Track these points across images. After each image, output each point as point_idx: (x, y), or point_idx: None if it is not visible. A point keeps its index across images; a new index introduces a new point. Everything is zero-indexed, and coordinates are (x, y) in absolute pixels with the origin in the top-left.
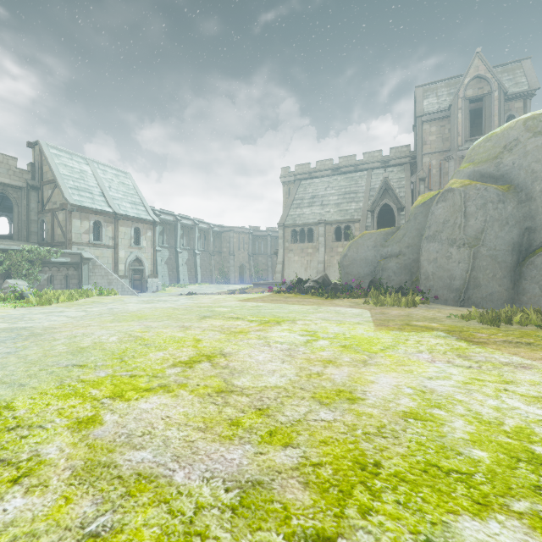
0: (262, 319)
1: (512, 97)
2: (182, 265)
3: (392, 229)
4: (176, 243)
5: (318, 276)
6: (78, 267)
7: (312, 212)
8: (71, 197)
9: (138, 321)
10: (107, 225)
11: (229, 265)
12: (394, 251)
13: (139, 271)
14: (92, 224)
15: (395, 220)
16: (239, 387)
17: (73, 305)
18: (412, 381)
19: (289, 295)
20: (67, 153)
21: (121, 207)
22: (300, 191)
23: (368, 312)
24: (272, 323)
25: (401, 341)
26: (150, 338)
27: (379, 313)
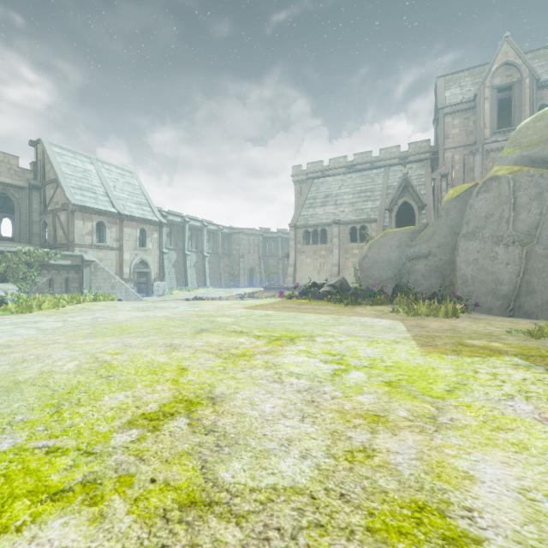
0: (271, 334)
1: (545, 85)
2: (190, 268)
3: (419, 227)
4: (184, 245)
5: (335, 280)
6: (79, 270)
7: (326, 211)
8: (73, 197)
9: (118, 336)
10: (111, 226)
11: (238, 268)
12: (422, 252)
13: (144, 274)
14: (95, 225)
15: (416, 219)
16: (225, 489)
17: (56, 313)
18: (542, 476)
19: (302, 301)
20: (70, 152)
21: (126, 207)
22: (312, 190)
23: (401, 324)
24: (284, 341)
25: (469, 374)
26: (119, 365)
27: (416, 326)
